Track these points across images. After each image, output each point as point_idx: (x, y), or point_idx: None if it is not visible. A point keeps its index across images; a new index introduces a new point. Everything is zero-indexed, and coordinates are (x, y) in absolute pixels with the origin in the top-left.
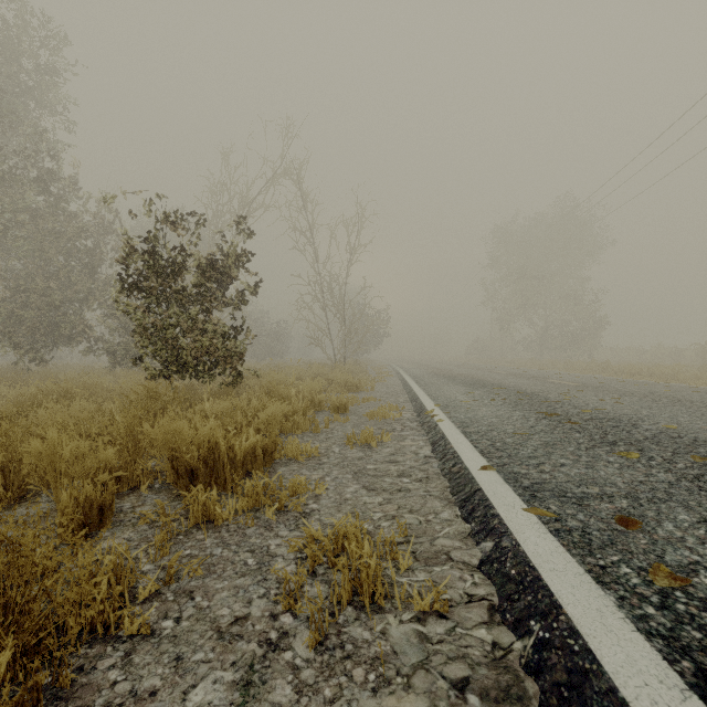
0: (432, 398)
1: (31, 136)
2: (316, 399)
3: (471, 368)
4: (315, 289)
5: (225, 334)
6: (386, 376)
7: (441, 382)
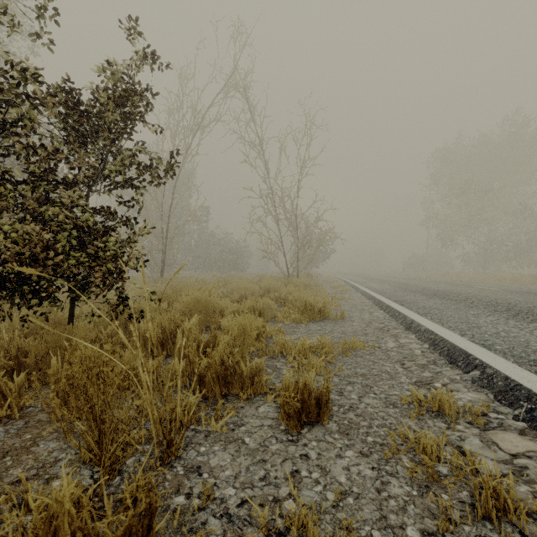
0: (522, 363)
1: (1, 62)
2: (244, 367)
3: (435, 282)
4: (267, 202)
5: (90, 225)
6: (343, 290)
7: (444, 306)
